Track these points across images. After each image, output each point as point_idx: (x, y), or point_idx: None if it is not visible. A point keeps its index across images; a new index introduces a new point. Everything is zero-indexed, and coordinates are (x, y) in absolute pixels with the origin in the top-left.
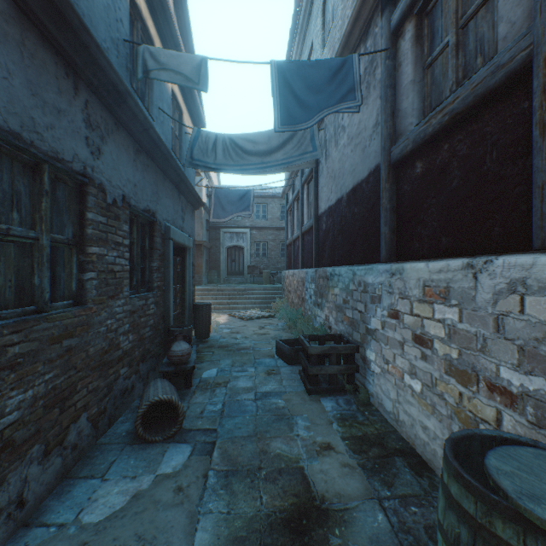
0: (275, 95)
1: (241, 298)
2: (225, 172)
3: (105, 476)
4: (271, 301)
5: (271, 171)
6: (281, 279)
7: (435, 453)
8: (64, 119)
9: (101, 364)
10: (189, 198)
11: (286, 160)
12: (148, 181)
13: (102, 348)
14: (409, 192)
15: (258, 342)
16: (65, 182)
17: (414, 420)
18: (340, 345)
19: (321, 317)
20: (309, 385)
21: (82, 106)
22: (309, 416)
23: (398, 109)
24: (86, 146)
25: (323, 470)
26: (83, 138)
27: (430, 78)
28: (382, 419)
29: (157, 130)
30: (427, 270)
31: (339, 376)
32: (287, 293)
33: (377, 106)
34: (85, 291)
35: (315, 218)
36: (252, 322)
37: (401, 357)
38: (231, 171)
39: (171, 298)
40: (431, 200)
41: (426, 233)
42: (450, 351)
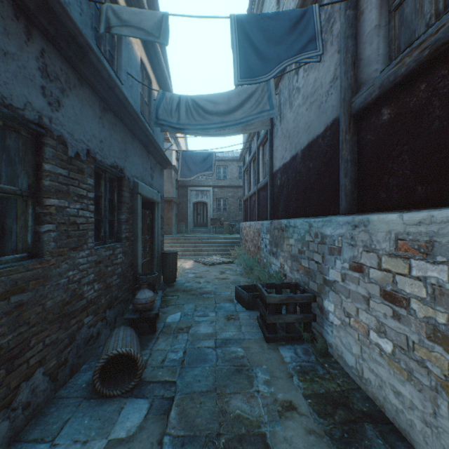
0: (235, 49)
1: (205, 246)
2: (188, 131)
3: (55, 440)
4: (230, 249)
5: (231, 133)
6: (238, 230)
7: (412, 424)
8: (12, 62)
9: (61, 316)
10: (158, 158)
11: (244, 119)
12: (115, 139)
13: (63, 300)
14: (373, 141)
15: (218, 286)
16: (17, 131)
17: (383, 381)
18: (298, 295)
19: (276, 265)
20: (267, 332)
21: (36, 53)
22: (268, 368)
23: (360, 58)
24: (42, 95)
25: (287, 438)
26: (38, 87)
27: (398, 19)
28: (343, 373)
29: (125, 92)
30: (401, 221)
31: (295, 323)
32: (244, 241)
33: (335, 60)
34: (42, 243)
35: (270, 175)
36: (214, 268)
37: (366, 313)
38: (193, 129)
39: (139, 247)
40: (402, 147)
41: (395, 182)
42: (434, 314)
